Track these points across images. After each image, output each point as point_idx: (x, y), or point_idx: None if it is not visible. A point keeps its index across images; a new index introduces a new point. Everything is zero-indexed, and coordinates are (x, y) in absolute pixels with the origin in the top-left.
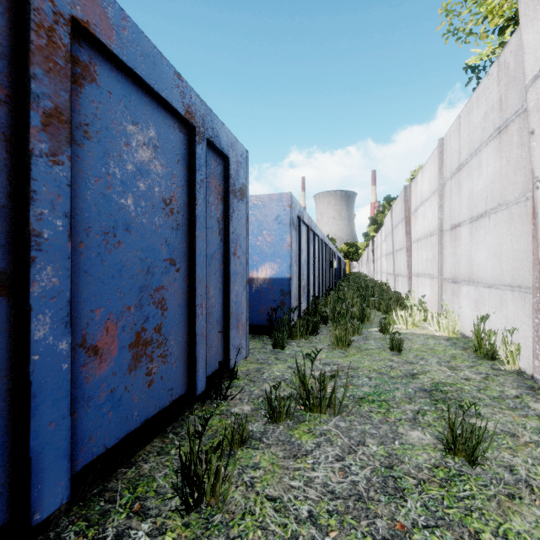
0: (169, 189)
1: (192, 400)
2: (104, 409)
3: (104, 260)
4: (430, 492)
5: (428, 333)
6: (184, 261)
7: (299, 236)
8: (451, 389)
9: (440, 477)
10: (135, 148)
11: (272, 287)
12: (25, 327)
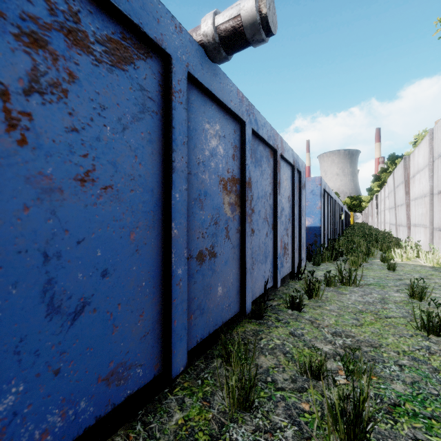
0: (288, 193)
1: (287, 278)
2: (281, 266)
3: (281, 220)
4: (399, 304)
5: (418, 264)
6: (291, 219)
7: (323, 201)
8: (422, 285)
9: (404, 302)
10: (284, 182)
11: (309, 232)
12: (276, 237)
